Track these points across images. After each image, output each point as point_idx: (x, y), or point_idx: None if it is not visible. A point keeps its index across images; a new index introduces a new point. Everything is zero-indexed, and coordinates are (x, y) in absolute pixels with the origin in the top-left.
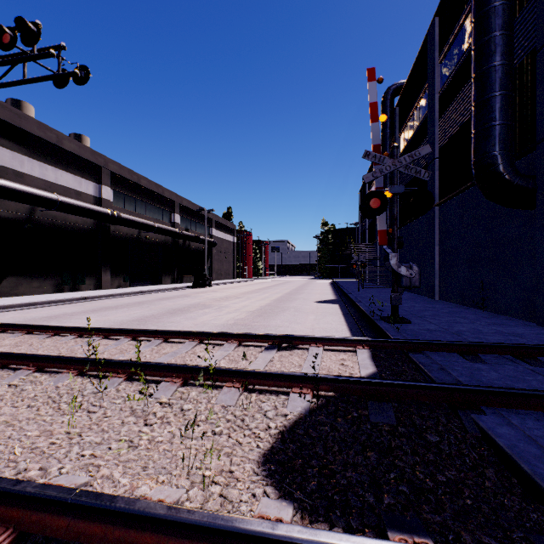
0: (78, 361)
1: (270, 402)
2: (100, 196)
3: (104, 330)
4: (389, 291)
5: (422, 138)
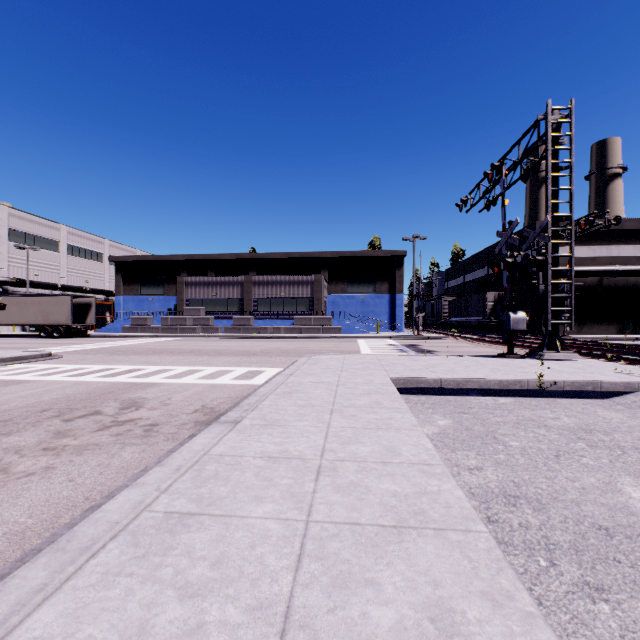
0: (598, 345)
1: None
2: None
3: (618, 344)
4: None
5: None
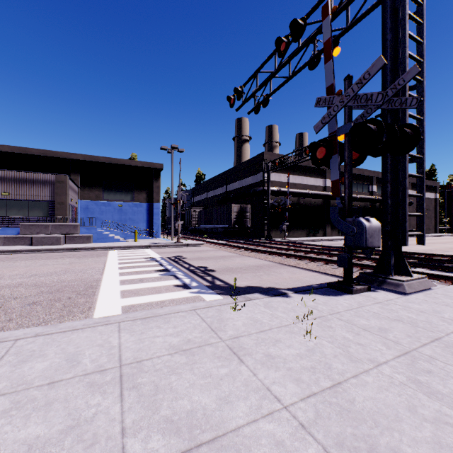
0: (338, 250)
1: None
2: (325, 186)
3: (340, 247)
4: None
5: None
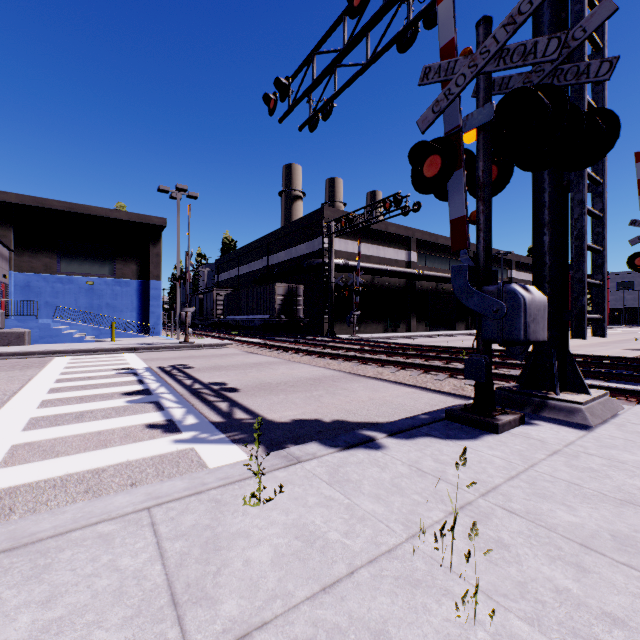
0: (435, 351)
1: None
2: (409, 260)
3: (436, 346)
4: None
5: None
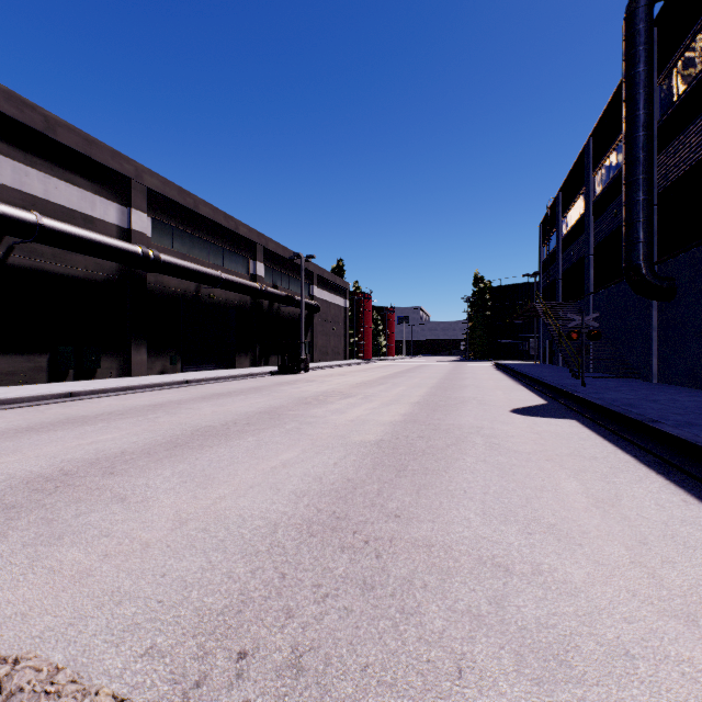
0: None
1: None
2: (129, 227)
3: None
4: (645, 385)
5: None
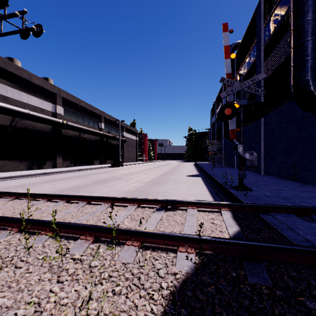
0: (19, 221)
1: (162, 260)
2: (56, 112)
3: (48, 195)
4: (231, 169)
5: (252, 74)
